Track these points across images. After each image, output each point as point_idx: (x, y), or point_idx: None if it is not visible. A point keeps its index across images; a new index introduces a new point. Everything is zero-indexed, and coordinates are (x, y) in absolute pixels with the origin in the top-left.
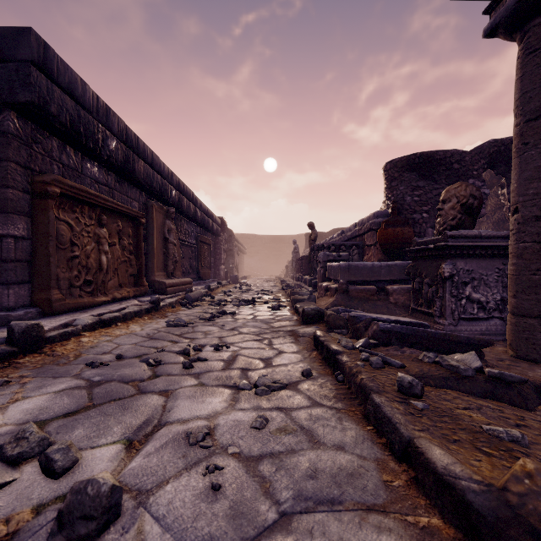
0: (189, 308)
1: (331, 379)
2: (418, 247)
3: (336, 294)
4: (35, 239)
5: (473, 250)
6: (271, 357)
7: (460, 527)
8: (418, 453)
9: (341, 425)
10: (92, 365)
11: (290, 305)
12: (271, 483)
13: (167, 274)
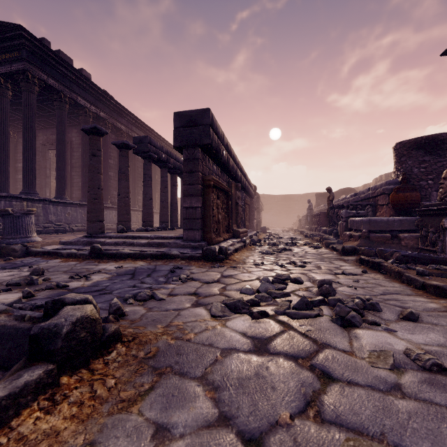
0: (259, 246)
1: (379, 274)
2: (425, 208)
3: (359, 239)
4: (204, 208)
5: None
6: (338, 267)
7: (441, 296)
8: (427, 284)
9: (391, 283)
10: (258, 265)
11: (323, 246)
12: (372, 291)
13: (237, 225)
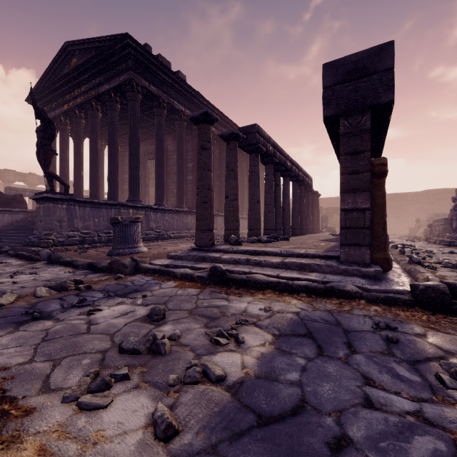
0: (435, 269)
1: None
2: None
3: None
4: (372, 210)
5: None
6: None
7: None
8: None
9: None
10: None
11: None
12: None
13: None
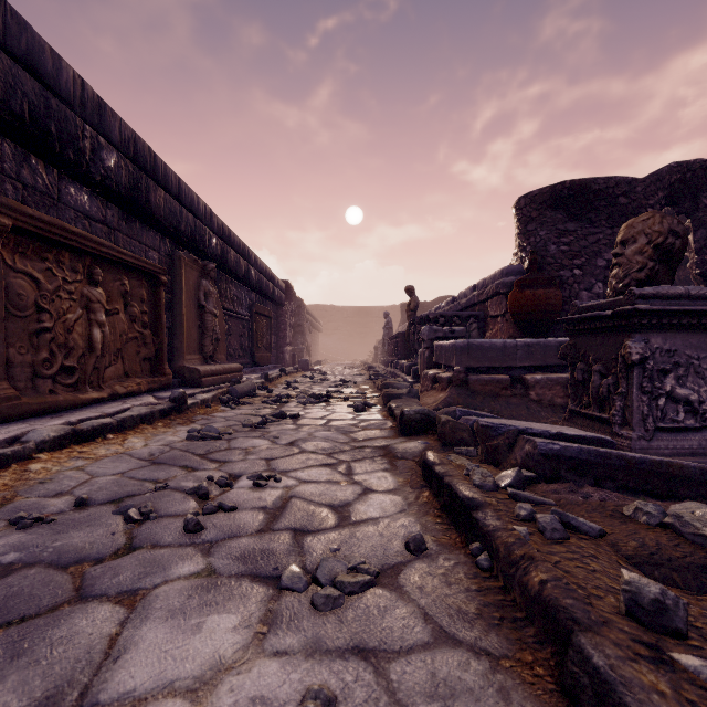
0: (232, 407)
1: (465, 562)
2: (583, 314)
3: (449, 387)
4: None
5: (679, 318)
6: (350, 501)
7: None
8: None
9: None
10: (17, 524)
11: (381, 403)
12: None
13: (204, 357)
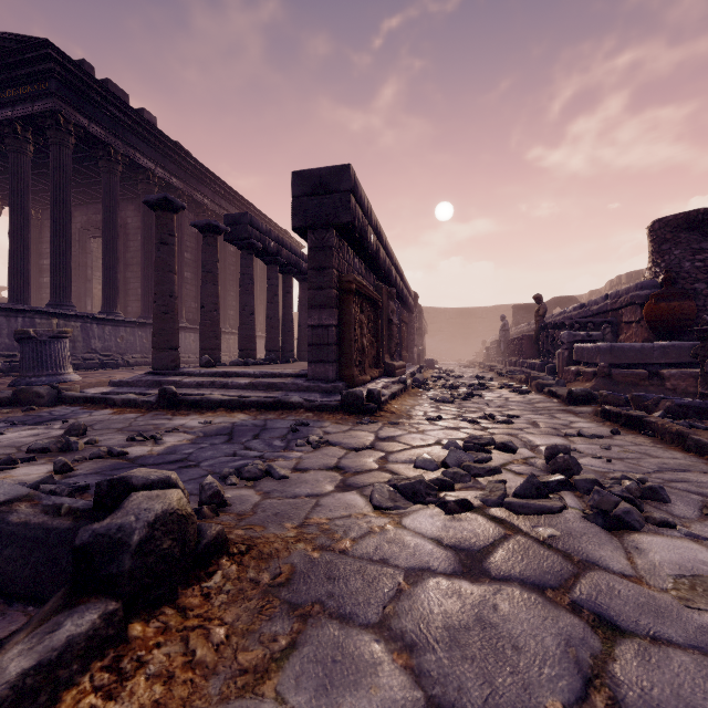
0: (427, 390)
1: (641, 435)
2: None
3: (594, 378)
4: (341, 327)
5: None
6: (567, 424)
7: None
8: None
9: (668, 452)
10: (433, 420)
11: (533, 390)
12: (638, 465)
13: (390, 356)
